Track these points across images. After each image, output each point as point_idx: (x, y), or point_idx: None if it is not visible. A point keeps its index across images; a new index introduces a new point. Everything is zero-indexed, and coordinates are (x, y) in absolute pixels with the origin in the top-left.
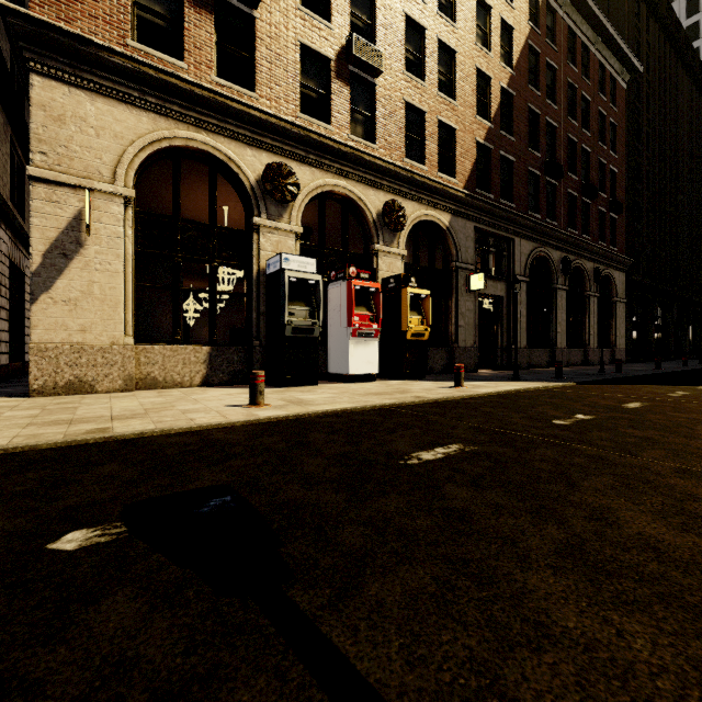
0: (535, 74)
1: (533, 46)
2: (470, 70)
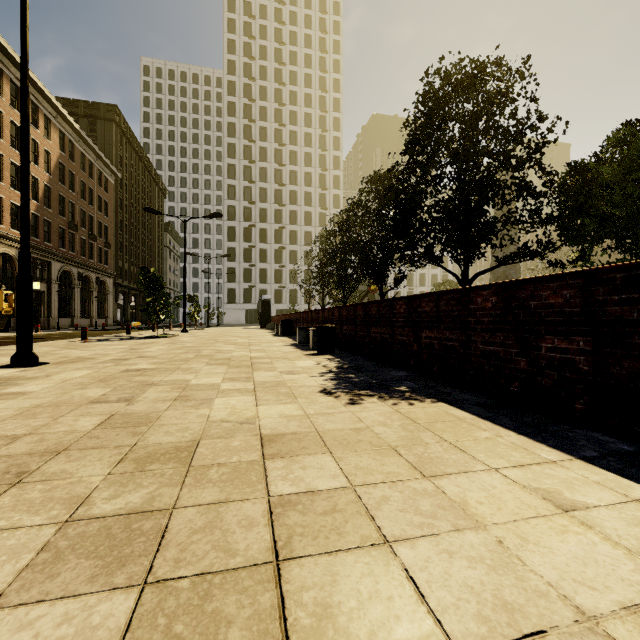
0: (63, 175)
1: (62, 163)
2: None
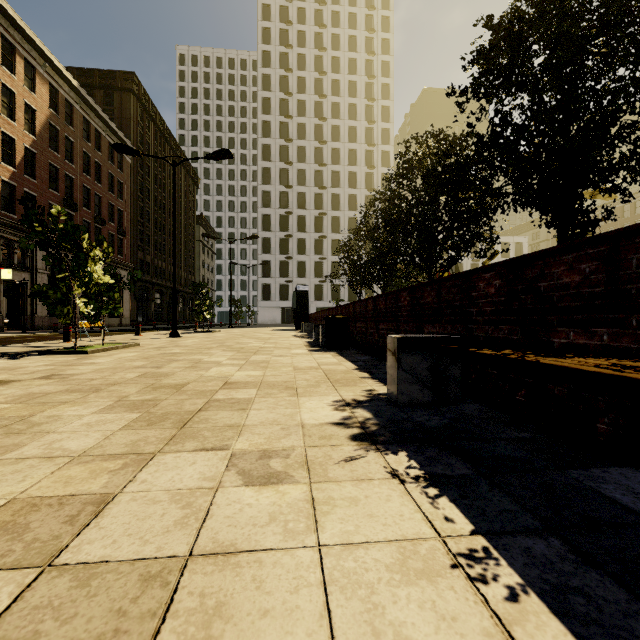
0: (56, 141)
1: (54, 124)
2: None
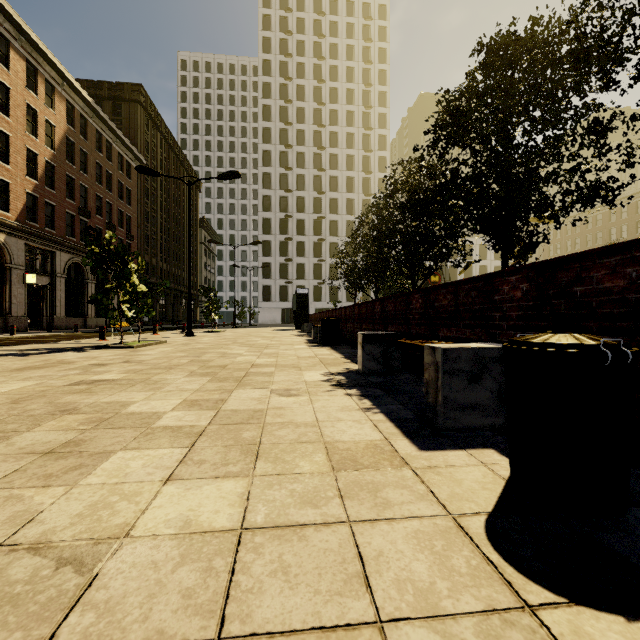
0: (73, 154)
1: (71, 138)
2: (21, 148)
